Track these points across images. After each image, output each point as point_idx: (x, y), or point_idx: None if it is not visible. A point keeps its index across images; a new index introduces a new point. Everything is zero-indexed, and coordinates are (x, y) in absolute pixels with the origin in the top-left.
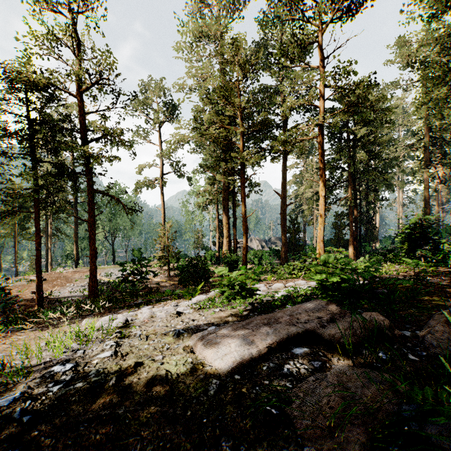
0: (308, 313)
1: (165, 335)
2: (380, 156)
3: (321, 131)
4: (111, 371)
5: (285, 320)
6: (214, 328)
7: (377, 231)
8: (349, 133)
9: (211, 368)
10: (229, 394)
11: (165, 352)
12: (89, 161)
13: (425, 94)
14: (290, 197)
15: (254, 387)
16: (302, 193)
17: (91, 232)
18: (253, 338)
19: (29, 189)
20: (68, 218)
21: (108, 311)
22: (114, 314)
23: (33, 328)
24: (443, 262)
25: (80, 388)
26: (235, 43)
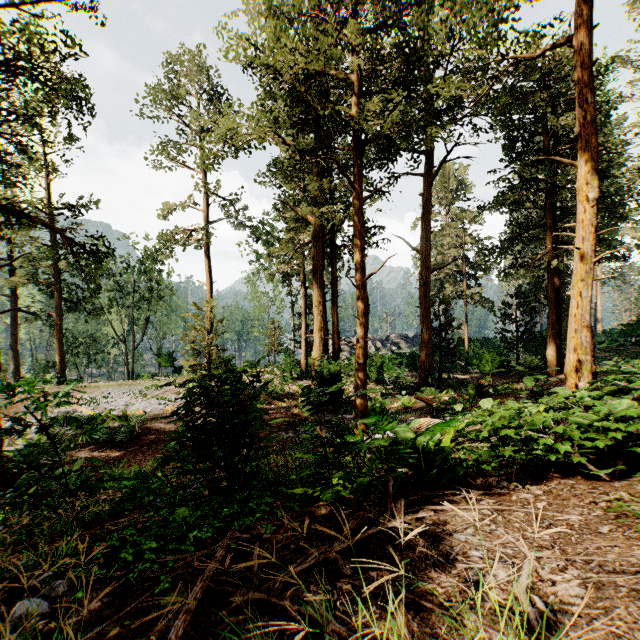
0: None
1: None
2: None
3: (588, 14)
4: None
5: None
6: None
7: None
8: (548, 135)
9: None
10: None
11: None
12: None
13: None
14: None
15: None
16: (443, 261)
17: None
18: None
19: None
20: None
21: None
22: None
23: None
24: None
25: None
26: None
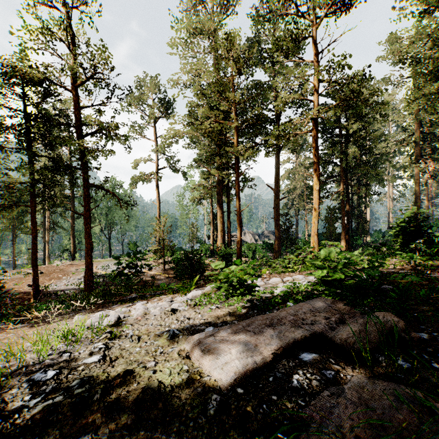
0: (313, 313)
1: (158, 336)
2: (372, 151)
3: (315, 125)
4: (97, 381)
5: (289, 320)
6: (212, 329)
7: (368, 225)
8: (341, 128)
9: (209, 379)
10: (232, 414)
11: (158, 357)
12: (85, 155)
13: (417, 89)
14: (283, 192)
15: (261, 405)
16: (295, 188)
17: (87, 225)
18: (255, 342)
19: (25, 183)
20: (65, 212)
21: (102, 305)
22: (107, 310)
23: (25, 323)
24: (438, 256)
25: (60, 403)
26: (229, 38)
